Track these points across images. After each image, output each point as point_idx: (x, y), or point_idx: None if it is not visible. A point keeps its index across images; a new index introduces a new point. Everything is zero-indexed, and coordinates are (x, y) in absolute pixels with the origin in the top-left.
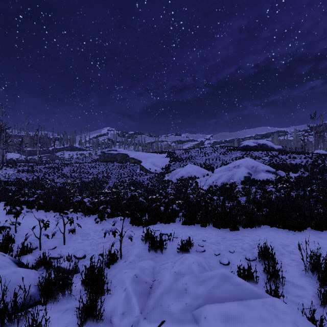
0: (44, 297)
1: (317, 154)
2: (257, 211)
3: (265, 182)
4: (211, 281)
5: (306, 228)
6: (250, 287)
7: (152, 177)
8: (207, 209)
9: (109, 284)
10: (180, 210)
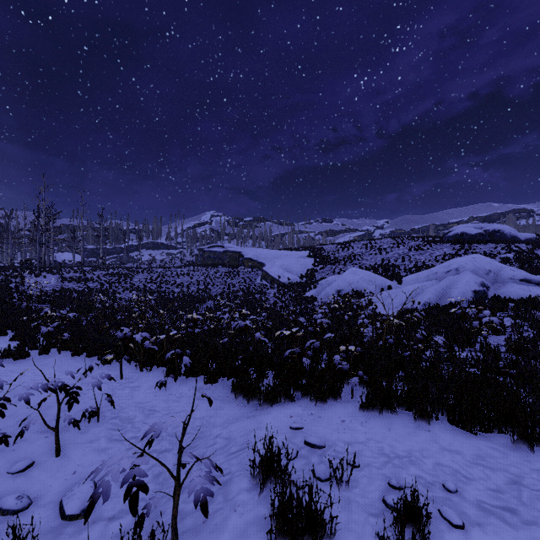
0: None
1: None
2: None
3: (530, 304)
4: None
5: None
6: None
7: (283, 291)
8: (419, 369)
9: None
10: (350, 366)
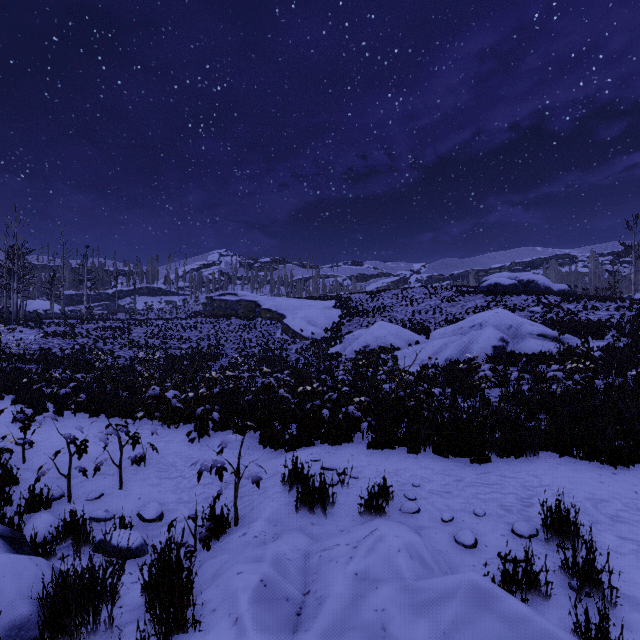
0: (49, 631)
1: None
2: (527, 420)
3: (538, 358)
4: (447, 608)
5: (639, 459)
6: (549, 630)
7: (306, 346)
8: (419, 415)
9: (200, 602)
10: (363, 416)
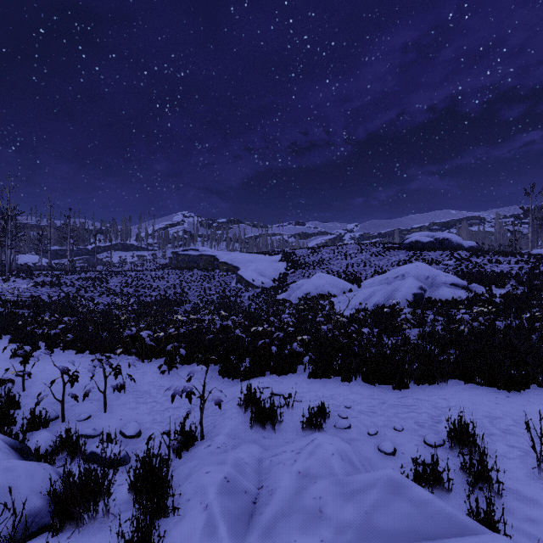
0: (58, 517)
1: (537, 255)
2: (439, 355)
3: (450, 304)
4: (369, 495)
5: (528, 385)
6: (445, 509)
7: (257, 294)
8: (351, 351)
9: (177, 495)
10: (305, 351)
